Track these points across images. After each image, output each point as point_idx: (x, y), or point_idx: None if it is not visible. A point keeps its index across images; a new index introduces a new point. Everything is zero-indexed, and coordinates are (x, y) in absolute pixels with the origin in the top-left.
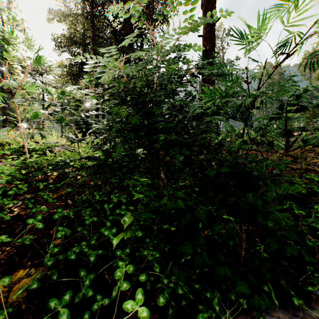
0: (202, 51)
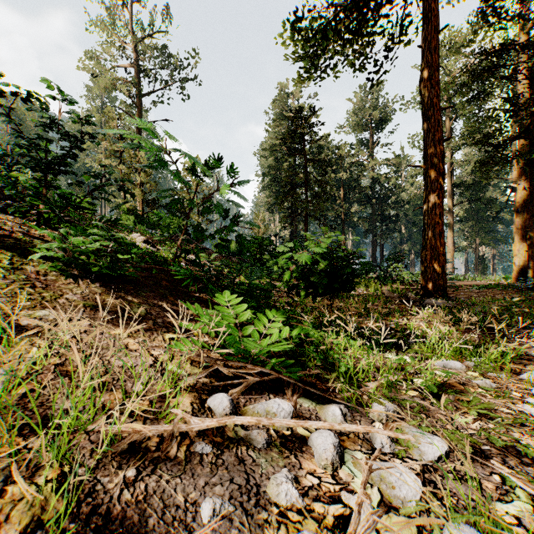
0: None
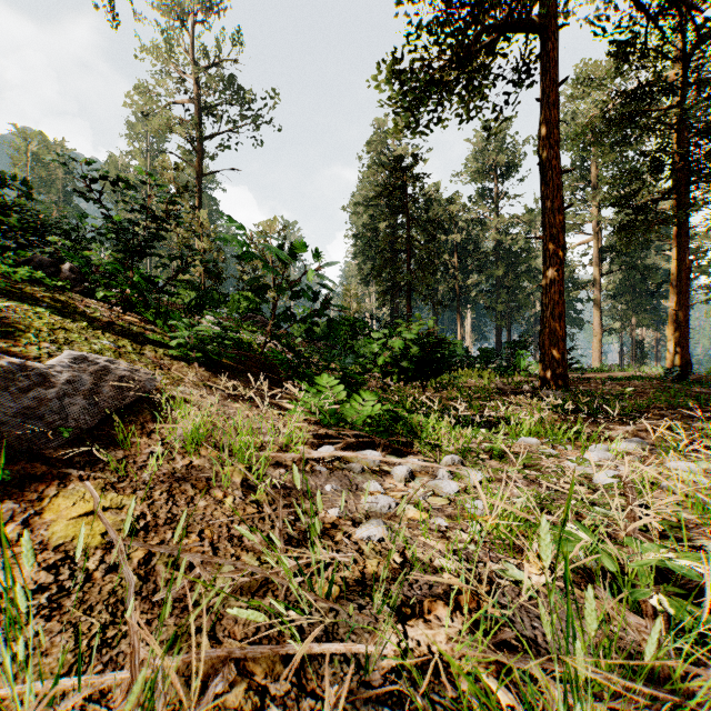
0: None
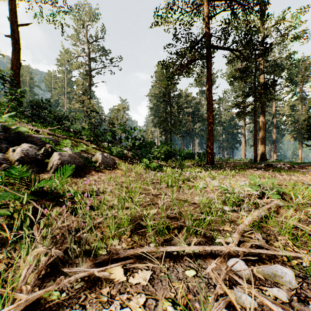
0: (12, 69)
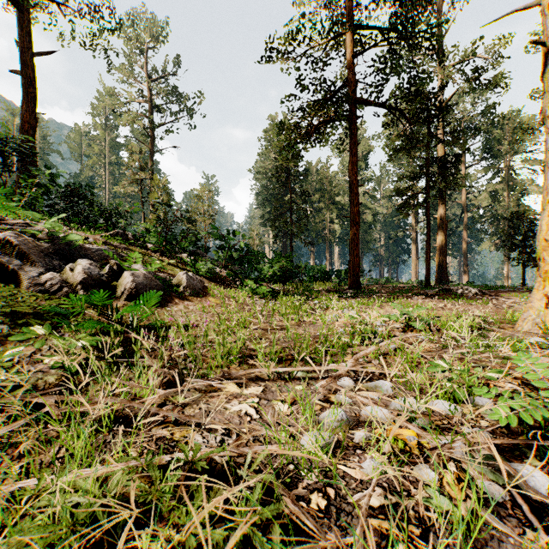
0: (22, 128)
